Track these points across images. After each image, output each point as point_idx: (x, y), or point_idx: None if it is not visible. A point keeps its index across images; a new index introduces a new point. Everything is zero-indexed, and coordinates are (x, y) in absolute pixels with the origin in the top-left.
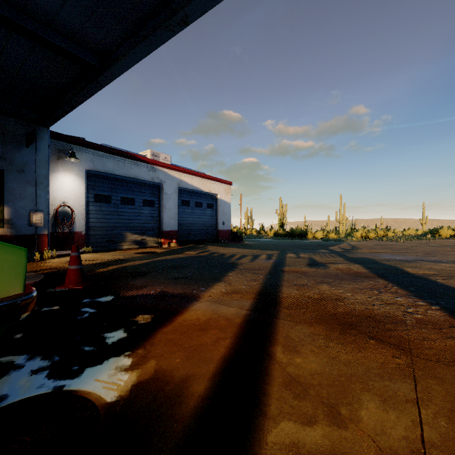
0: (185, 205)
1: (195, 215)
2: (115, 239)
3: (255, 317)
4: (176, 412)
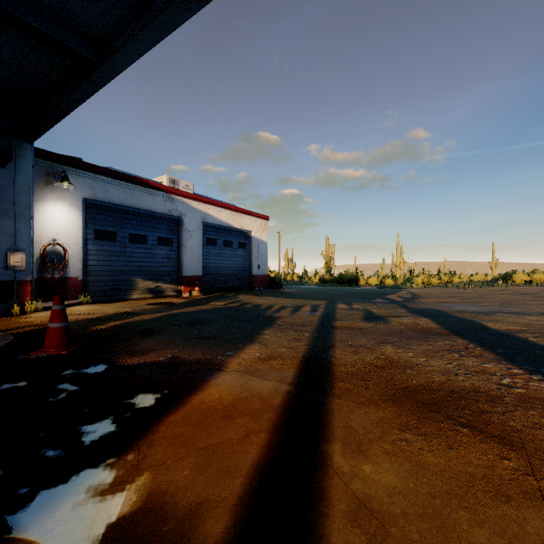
0: (211, 245)
1: (224, 256)
2: (122, 287)
3: (301, 395)
4: None
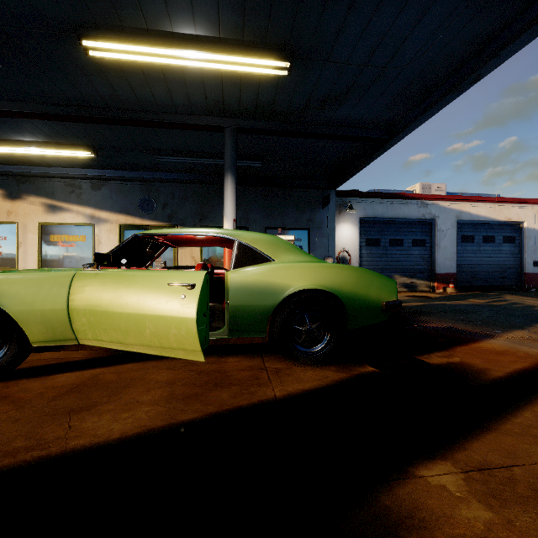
0: (466, 242)
1: (483, 253)
2: None
3: None
4: (481, 376)
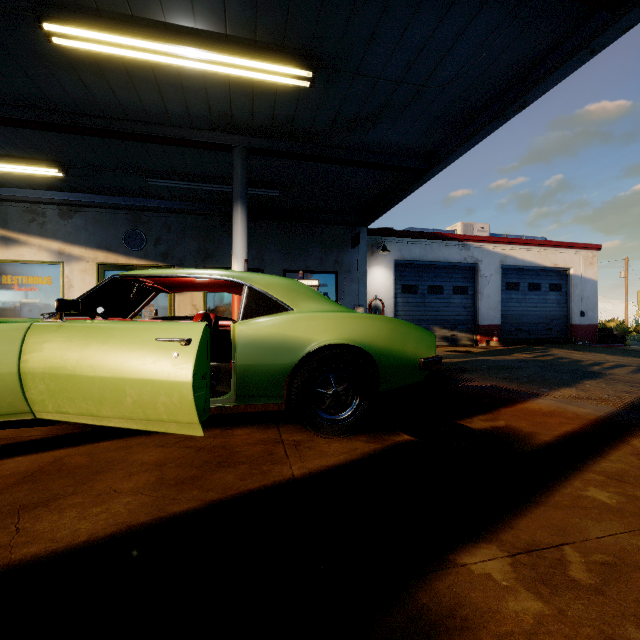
0: (511, 290)
1: (528, 302)
2: None
3: (615, 419)
4: (527, 441)
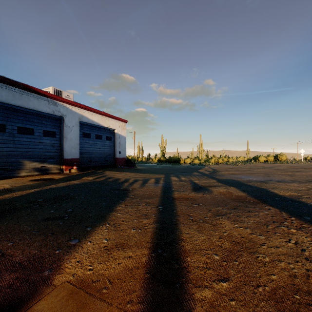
0: (86, 137)
1: (96, 145)
2: (10, 167)
3: None
4: None
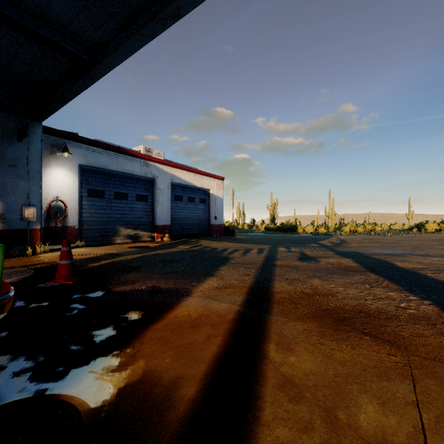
0: (178, 200)
1: (188, 209)
2: (108, 234)
3: (247, 313)
4: (164, 419)
